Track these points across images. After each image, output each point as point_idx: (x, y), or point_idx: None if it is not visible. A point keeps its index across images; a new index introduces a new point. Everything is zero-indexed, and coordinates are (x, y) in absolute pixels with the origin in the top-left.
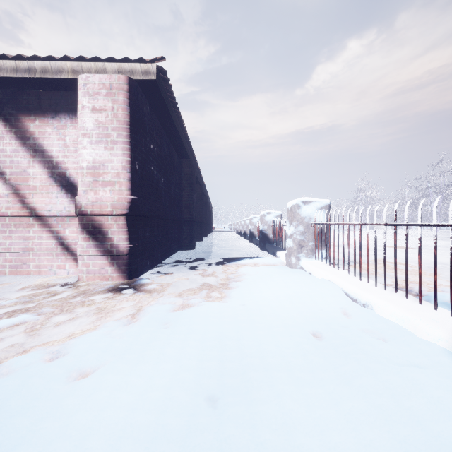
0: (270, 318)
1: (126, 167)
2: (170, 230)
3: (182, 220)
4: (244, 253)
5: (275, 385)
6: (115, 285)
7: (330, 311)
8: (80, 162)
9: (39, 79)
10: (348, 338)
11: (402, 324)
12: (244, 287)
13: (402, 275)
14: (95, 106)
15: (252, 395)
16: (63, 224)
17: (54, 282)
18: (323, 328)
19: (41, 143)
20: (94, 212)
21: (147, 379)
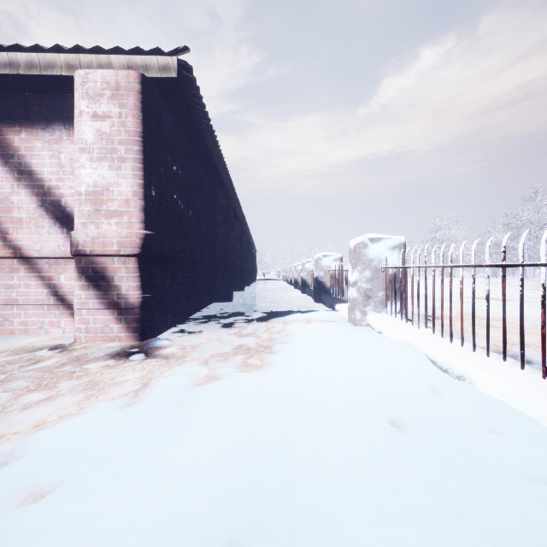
0: (329, 399)
1: (138, 193)
2: (201, 277)
3: (217, 265)
4: (294, 306)
5: (338, 522)
6: (121, 349)
7: (412, 387)
8: (76, 185)
9: (23, 77)
10: (445, 431)
11: (521, 408)
12: (292, 352)
13: (501, 334)
14: (97, 112)
15: (301, 541)
16: (58, 268)
17: (42, 345)
18: (405, 414)
19: (28, 162)
20: (96, 252)
21: (133, 508)
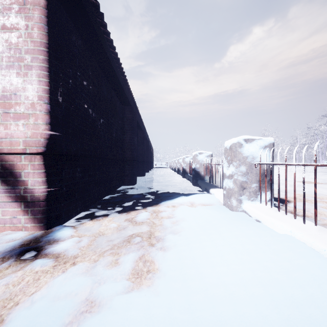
0: None
1: (43, 97)
2: (111, 169)
3: (124, 159)
4: (178, 188)
5: None
6: (20, 242)
7: None
8: None
9: None
10: None
11: None
12: (184, 251)
13: None
14: (5, 24)
15: None
16: None
17: None
18: None
19: None
20: (3, 151)
21: None
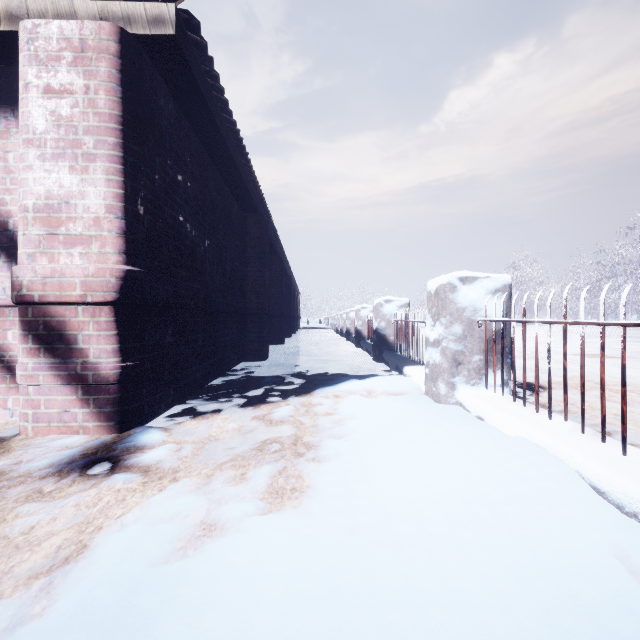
0: (442, 623)
1: (115, 208)
2: (223, 330)
3: (247, 313)
4: (347, 366)
5: None
6: (81, 451)
7: (597, 571)
8: (20, 196)
9: None
10: None
11: None
12: (351, 461)
13: None
14: (51, 85)
15: None
16: (3, 321)
17: None
18: None
19: None
20: (48, 299)
21: None
